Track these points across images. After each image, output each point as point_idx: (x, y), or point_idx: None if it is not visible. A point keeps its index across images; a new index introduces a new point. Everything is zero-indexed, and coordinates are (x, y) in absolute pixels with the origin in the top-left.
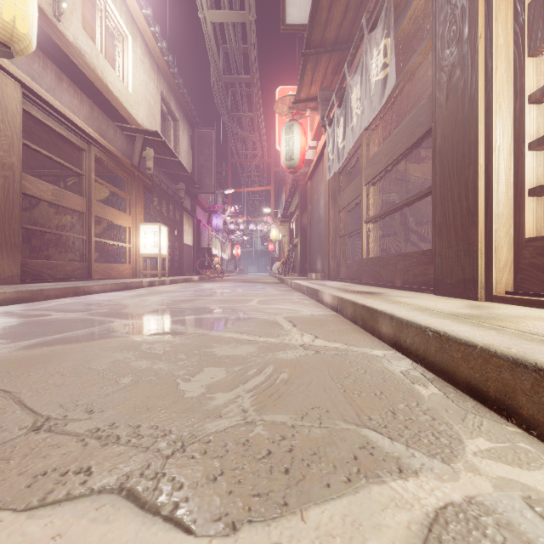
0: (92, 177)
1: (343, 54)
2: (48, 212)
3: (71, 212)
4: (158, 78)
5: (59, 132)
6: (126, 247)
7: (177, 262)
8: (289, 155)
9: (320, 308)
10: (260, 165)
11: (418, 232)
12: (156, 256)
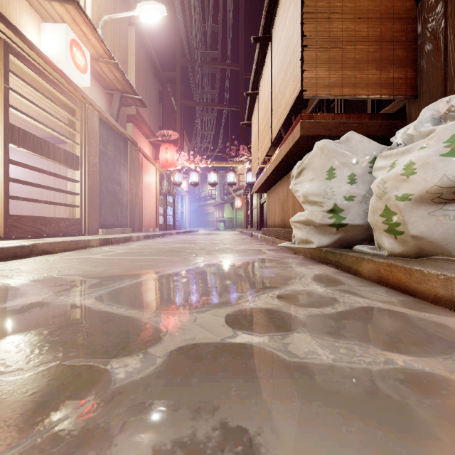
0: None
1: None
2: None
3: None
4: None
5: None
6: None
7: None
8: None
9: None
10: None
11: None
12: None
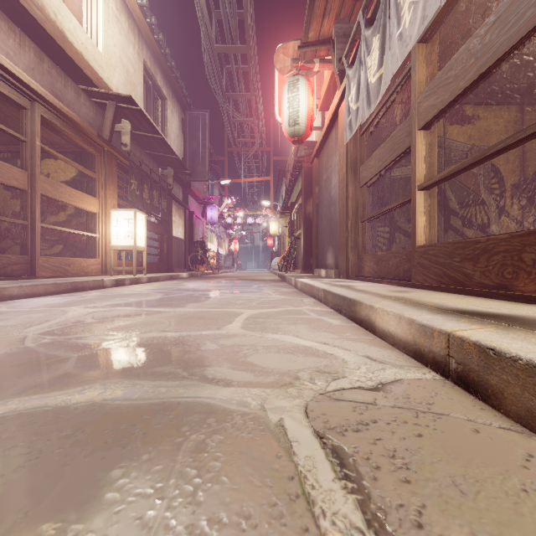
0: (35, 143)
1: None
2: (1, 196)
3: None
4: (140, 44)
5: None
6: (94, 238)
7: (164, 256)
8: (293, 118)
9: (377, 349)
10: (259, 154)
11: (464, 215)
12: (131, 248)
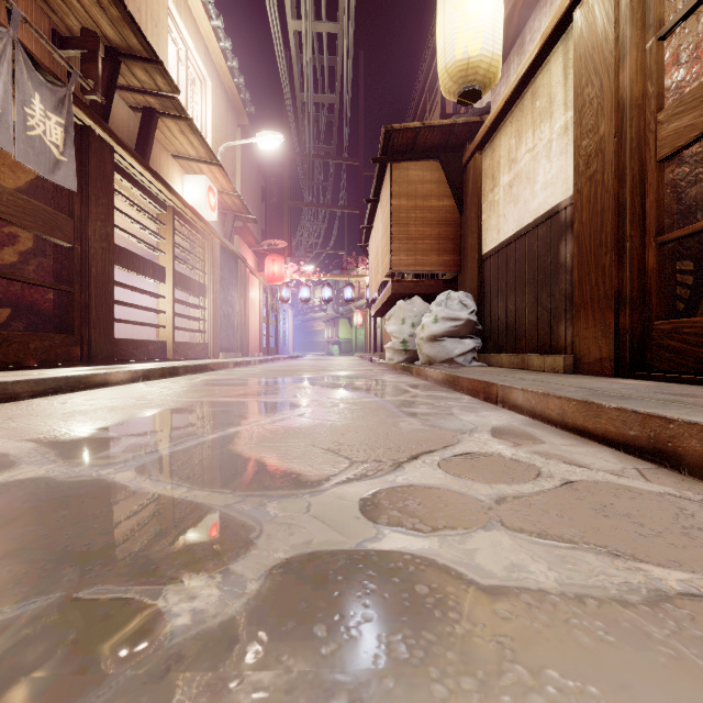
0: None
1: None
2: None
3: None
4: None
5: None
6: None
7: None
8: None
9: (133, 385)
10: None
11: None
12: None
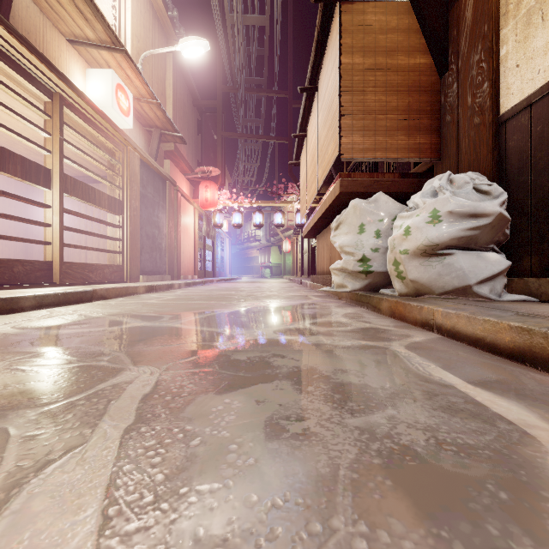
0: None
1: None
2: None
3: None
4: None
5: None
6: None
7: None
8: None
9: None
10: None
11: None
12: None
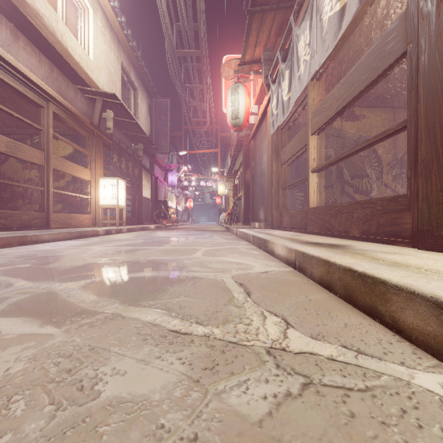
0: (50, 132)
1: (287, 14)
2: (15, 167)
3: (37, 167)
4: (118, 50)
5: (14, 86)
6: (86, 199)
7: (136, 212)
8: (234, 114)
9: (272, 262)
10: (209, 131)
11: (354, 184)
12: (114, 207)
